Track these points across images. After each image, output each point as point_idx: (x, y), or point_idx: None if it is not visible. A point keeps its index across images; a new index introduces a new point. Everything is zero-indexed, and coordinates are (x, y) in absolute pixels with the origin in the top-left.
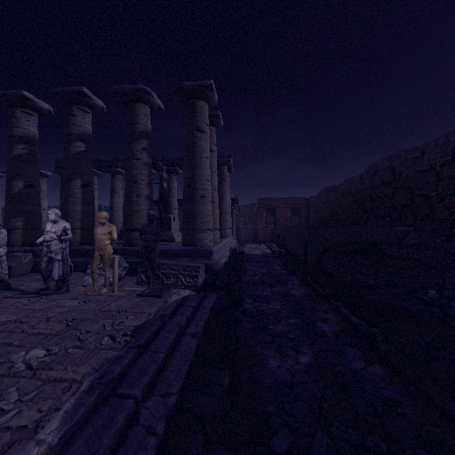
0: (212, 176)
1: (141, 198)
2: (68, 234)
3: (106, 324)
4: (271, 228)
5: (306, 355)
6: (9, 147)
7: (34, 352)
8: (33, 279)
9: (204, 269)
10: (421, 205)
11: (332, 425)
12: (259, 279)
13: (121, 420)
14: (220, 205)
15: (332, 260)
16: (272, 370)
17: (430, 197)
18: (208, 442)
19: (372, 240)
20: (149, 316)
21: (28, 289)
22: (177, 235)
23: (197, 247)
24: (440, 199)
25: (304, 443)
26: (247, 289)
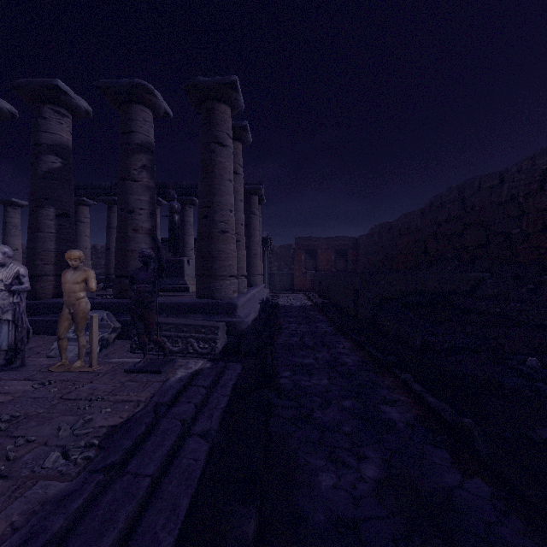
0: (238, 206)
1: (139, 234)
2: (23, 282)
3: (62, 426)
4: (312, 274)
5: (373, 462)
6: None
7: None
8: None
9: (225, 329)
10: (500, 246)
11: None
12: (299, 341)
13: None
14: (248, 245)
15: (392, 316)
16: (324, 495)
17: (511, 236)
18: None
19: (440, 289)
20: (136, 406)
21: None
22: (192, 283)
23: (217, 299)
24: (524, 237)
25: None
26: (283, 356)
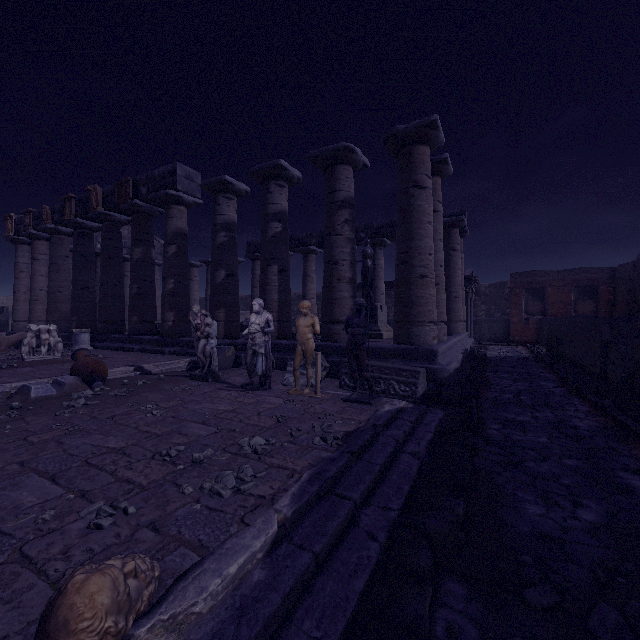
0: (436, 247)
1: (342, 283)
2: (270, 326)
3: (314, 425)
4: (537, 321)
5: (592, 511)
6: (213, 236)
7: (256, 439)
8: (236, 374)
9: (425, 375)
10: None
11: (628, 603)
12: (513, 398)
13: (343, 516)
14: (446, 286)
15: None
16: (530, 517)
17: None
18: (438, 568)
19: None
20: (359, 423)
21: (235, 383)
22: (385, 330)
23: (415, 345)
24: None
25: (577, 610)
26: (492, 410)
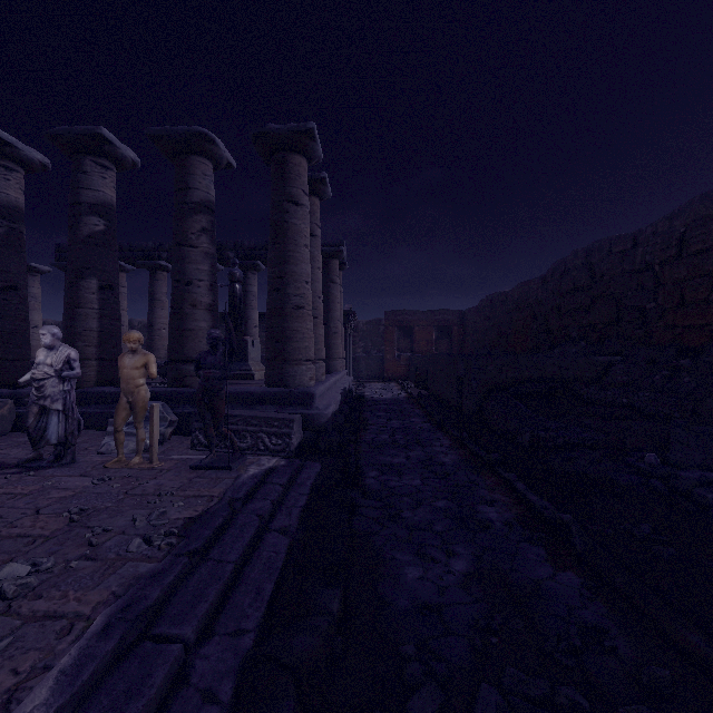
0: (314, 276)
1: (198, 310)
2: (74, 368)
3: (137, 517)
4: (407, 358)
5: (463, 558)
6: None
7: (10, 568)
8: (14, 443)
9: (301, 423)
10: (633, 323)
11: (504, 672)
12: (389, 438)
13: (160, 681)
14: (326, 321)
15: (500, 408)
16: (409, 585)
17: (646, 312)
18: (306, 710)
19: (561, 376)
20: (210, 501)
21: (6, 460)
22: (257, 369)
23: (290, 387)
24: (660, 314)
25: (461, 705)
26: (370, 455)
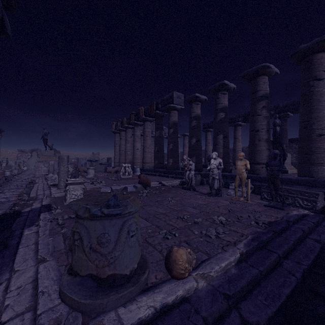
0: None
1: (261, 142)
2: (221, 165)
3: (250, 215)
4: None
5: None
6: (190, 123)
7: (220, 217)
8: (202, 188)
9: (323, 196)
10: None
11: None
12: None
13: (273, 259)
14: None
15: None
16: None
17: None
18: None
19: None
20: (277, 218)
21: (203, 192)
22: (289, 168)
23: (314, 178)
24: None
25: None
26: None
